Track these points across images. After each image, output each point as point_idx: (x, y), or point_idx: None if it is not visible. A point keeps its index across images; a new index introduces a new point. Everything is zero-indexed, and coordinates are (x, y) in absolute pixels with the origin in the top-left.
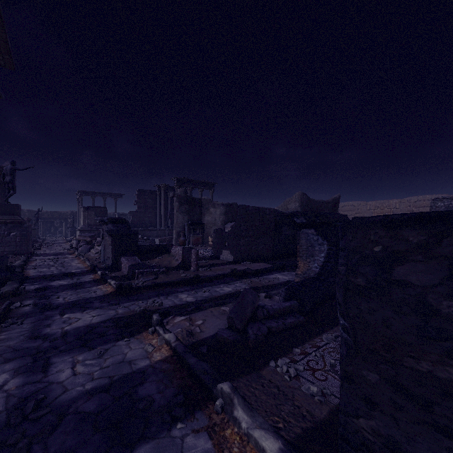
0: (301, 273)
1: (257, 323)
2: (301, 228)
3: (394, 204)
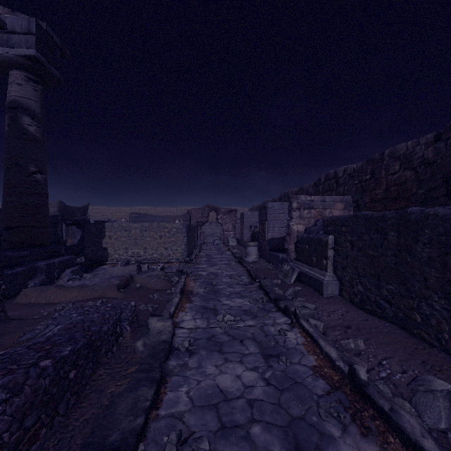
0: (70, 244)
1: None
2: (69, 226)
3: (127, 210)
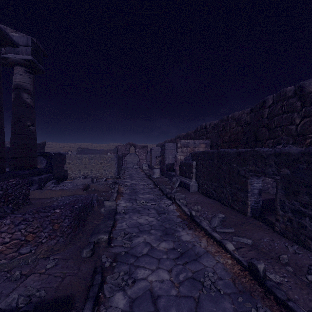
0: None
1: None
2: (38, 156)
3: (72, 145)
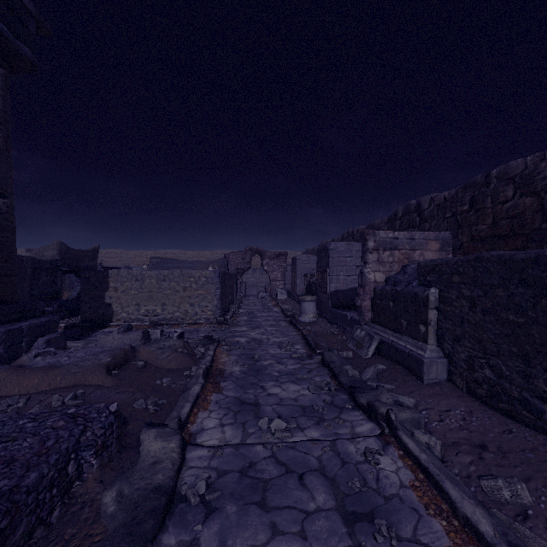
0: (66, 298)
1: (46, 314)
2: (65, 274)
3: (150, 254)
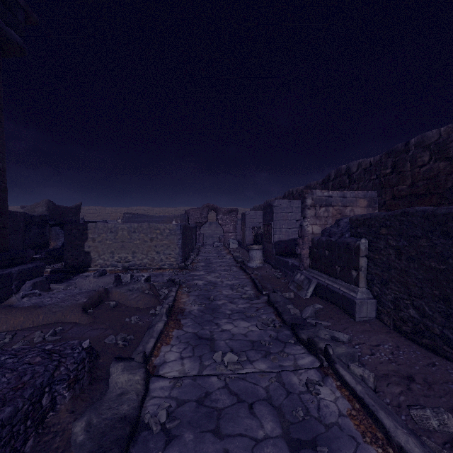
0: (53, 247)
1: (35, 261)
2: (52, 227)
3: (124, 210)
